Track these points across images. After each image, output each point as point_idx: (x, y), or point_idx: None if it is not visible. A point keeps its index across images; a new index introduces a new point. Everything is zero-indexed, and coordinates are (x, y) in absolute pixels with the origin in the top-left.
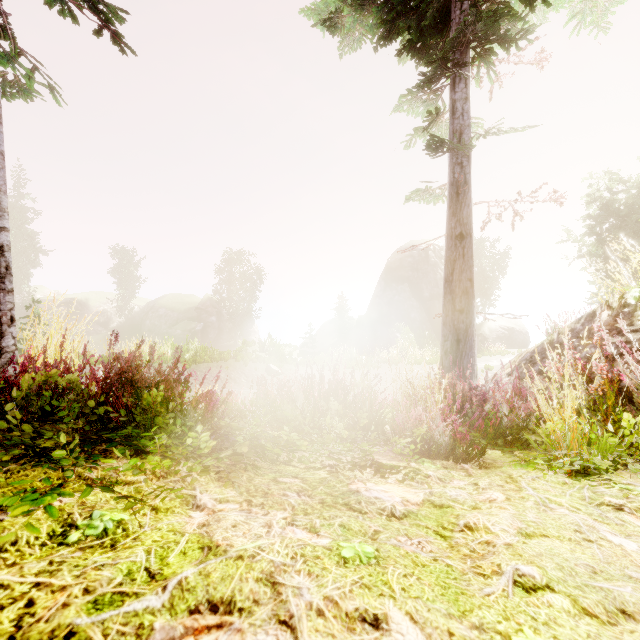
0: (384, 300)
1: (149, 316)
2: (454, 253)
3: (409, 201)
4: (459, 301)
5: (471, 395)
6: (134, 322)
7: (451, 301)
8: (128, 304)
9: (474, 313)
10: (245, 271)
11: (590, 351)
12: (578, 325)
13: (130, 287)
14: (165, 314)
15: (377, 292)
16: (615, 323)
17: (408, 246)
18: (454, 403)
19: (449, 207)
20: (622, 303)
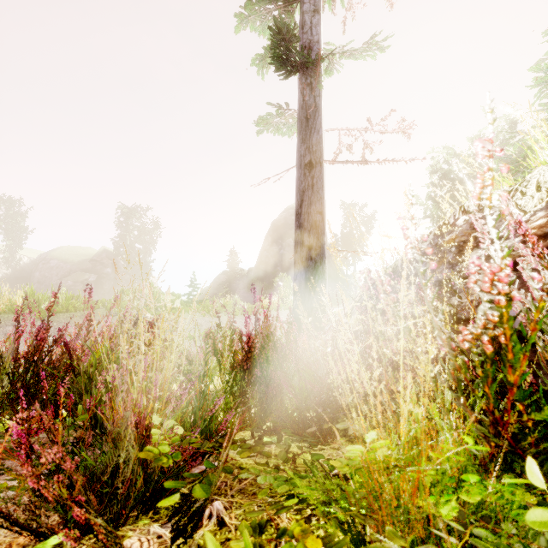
0: (271, 253)
1: (39, 267)
2: (304, 183)
3: (263, 131)
4: (308, 236)
5: (263, 348)
6: (23, 274)
7: (301, 236)
8: (15, 255)
9: (325, 249)
10: (142, 225)
11: (442, 275)
12: (426, 243)
13: (18, 238)
14: (57, 265)
15: (265, 246)
16: (474, 233)
17: (292, 207)
18: (232, 364)
19: (299, 133)
20: (482, 205)
